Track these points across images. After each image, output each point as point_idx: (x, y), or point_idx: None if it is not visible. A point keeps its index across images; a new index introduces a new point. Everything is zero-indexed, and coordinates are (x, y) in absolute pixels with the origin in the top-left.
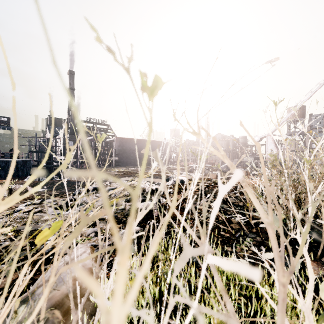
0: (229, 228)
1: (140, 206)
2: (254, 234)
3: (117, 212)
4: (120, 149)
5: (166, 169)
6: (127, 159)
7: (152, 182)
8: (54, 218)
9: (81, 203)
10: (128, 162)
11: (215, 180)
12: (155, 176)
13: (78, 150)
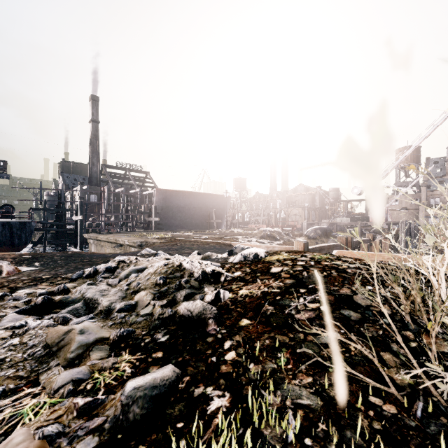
0: (392, 389)
1: (181, 309)
2: None
3: (136, 322)
4: (163, 206)
5: None
6: (173, 220)
7: (207, 256)
8: (3, 339)
9: (76, 299)
10: (174, 224)
11: (313, 256)
12: (211, 245)
13: (103, 207)
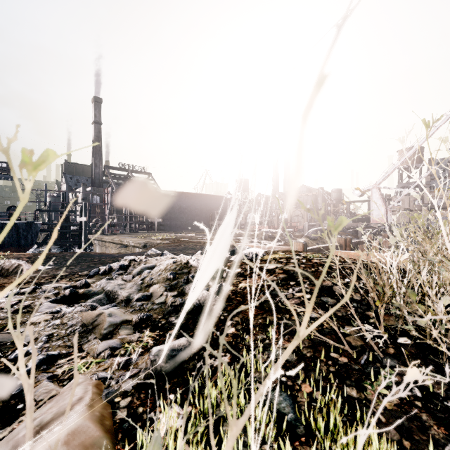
0: (346, 347)
1: None
2: (393, 358)
3: (153, 309)
4: (165, 207)
5: (243, 255)
6: (175, 221)
7: None
8: (47, 321)
9: (98, 292)
10: (177, 225)
11: (306, 255)
12: None
13: (106, 209)
